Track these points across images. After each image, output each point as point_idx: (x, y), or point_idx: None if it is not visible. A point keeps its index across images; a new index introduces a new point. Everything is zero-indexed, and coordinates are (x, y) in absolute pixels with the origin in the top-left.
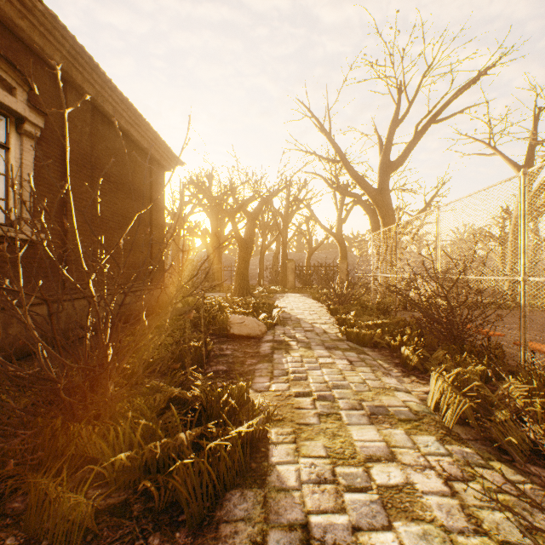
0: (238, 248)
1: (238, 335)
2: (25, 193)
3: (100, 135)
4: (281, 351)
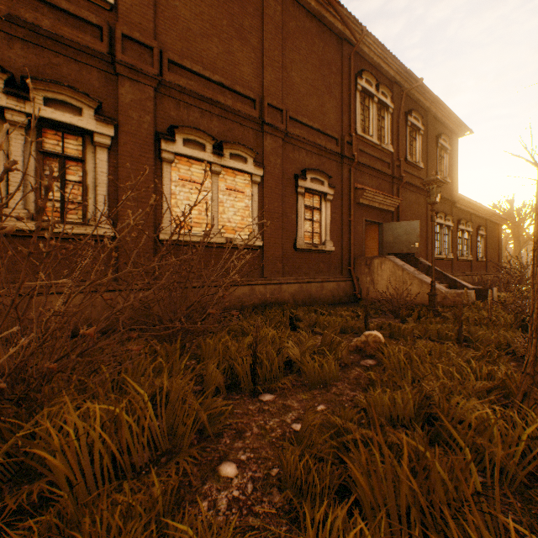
0: None
1: None
2: (482, 250)
3: (489, 227)
4: None
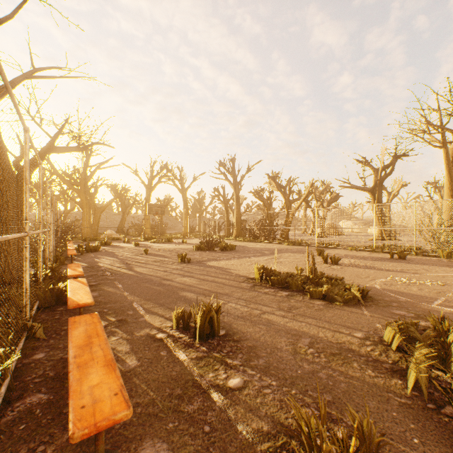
0: None
1: None
2: None
3: None
4: None
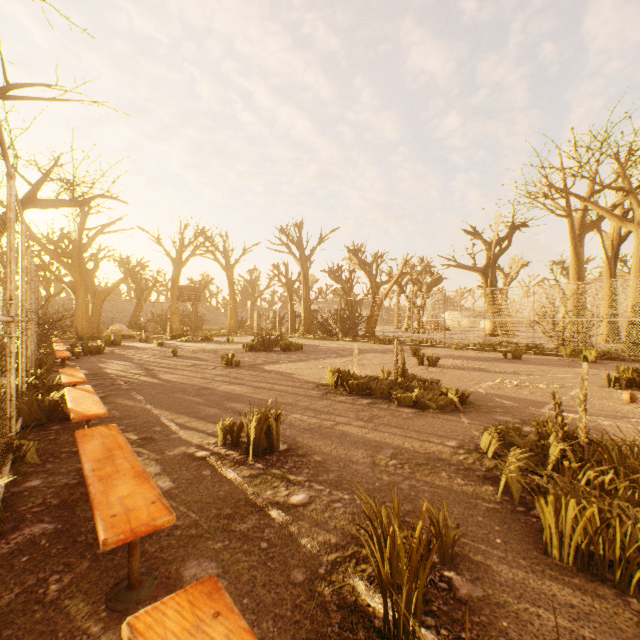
0: None
1: None
2: None
3: None
4: None
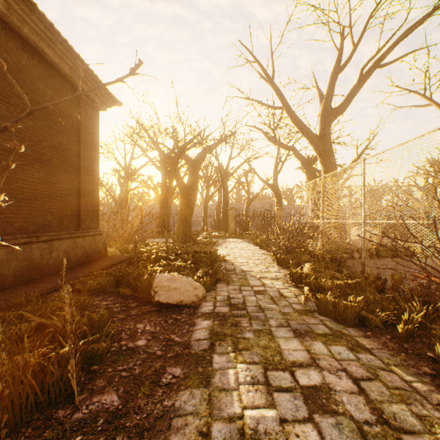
0: (180, 195)
1: (166, 303)
2: None
3: None
4: (225, 343)
